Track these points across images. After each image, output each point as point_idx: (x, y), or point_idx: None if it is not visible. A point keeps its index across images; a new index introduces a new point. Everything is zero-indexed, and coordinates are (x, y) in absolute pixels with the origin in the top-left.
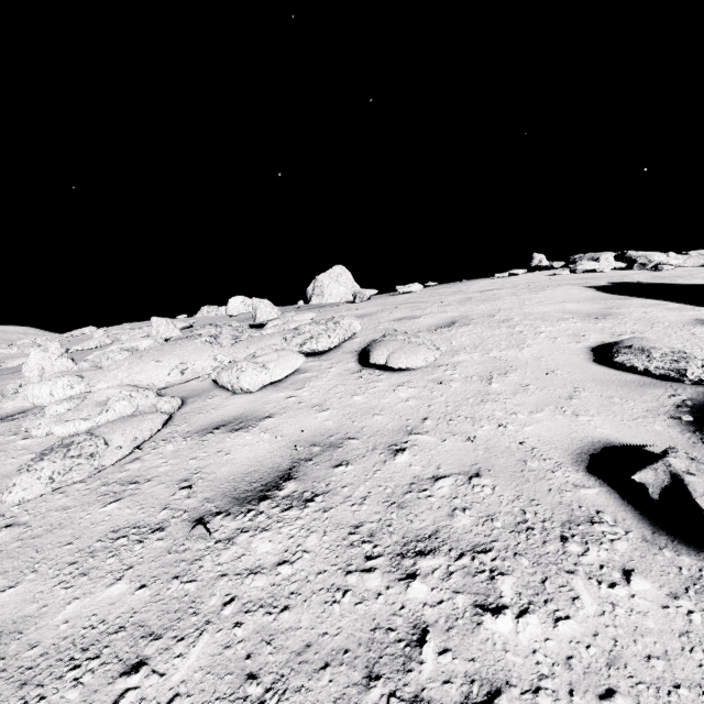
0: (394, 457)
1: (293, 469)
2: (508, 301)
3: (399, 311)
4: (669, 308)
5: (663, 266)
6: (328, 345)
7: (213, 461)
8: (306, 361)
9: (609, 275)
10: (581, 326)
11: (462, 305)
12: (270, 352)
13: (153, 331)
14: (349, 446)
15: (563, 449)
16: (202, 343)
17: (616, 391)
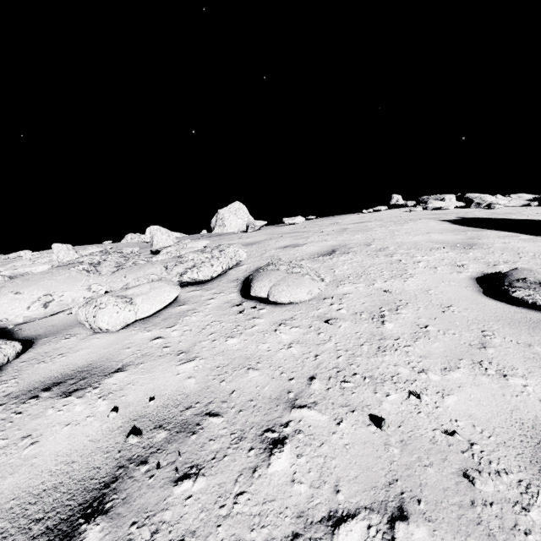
0: (268, 458)
1: (112, 484)
2: (380, 232)
3: (285, 240)
4: (523, 239)
5: (495, 205)
6: (210, 275)
7: (5, 460)
8: (188, 290)
9: (455, 212)
10: (454, 255)
11: (340, 234)
12: (143, 283)
13: (53, 256)
14: (207, 430)
15: (517, 447)
16: (78, 272)
17: (530, 335)
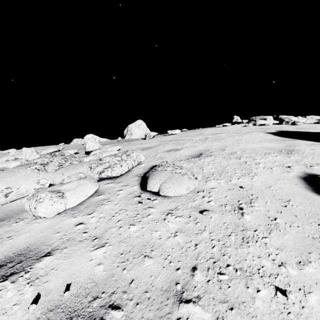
0: None
1: None
2: (229, 141)
3: (169, 145)
4: None
5: (298, 123)
6: (120, 173)
7: None
8: (105, 183)
9: (273, 127)
10: (281, 158)
11: (204, 142)
12: (73, 180)
13: (23, 156)
14: None
15: None
16: (32, 170)
17: None
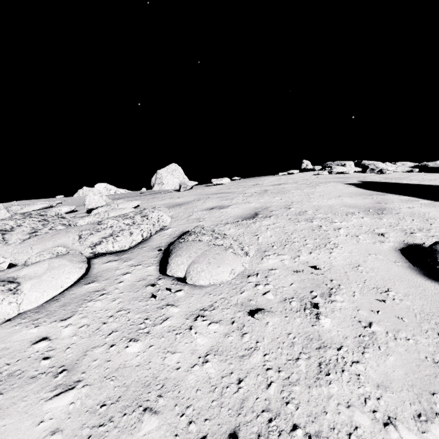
0: None
1: None
2: (296, 194)
3: (211, 201)
4: (423, 204)
5: (386, 171)
6: (127, 244)
7: None
8: (104, 260)
9: (355, 176)
10: (370, 221)
11: (261, 196)
12: (44, 259)
13: None
14: None
15: None
16: None
17: None
